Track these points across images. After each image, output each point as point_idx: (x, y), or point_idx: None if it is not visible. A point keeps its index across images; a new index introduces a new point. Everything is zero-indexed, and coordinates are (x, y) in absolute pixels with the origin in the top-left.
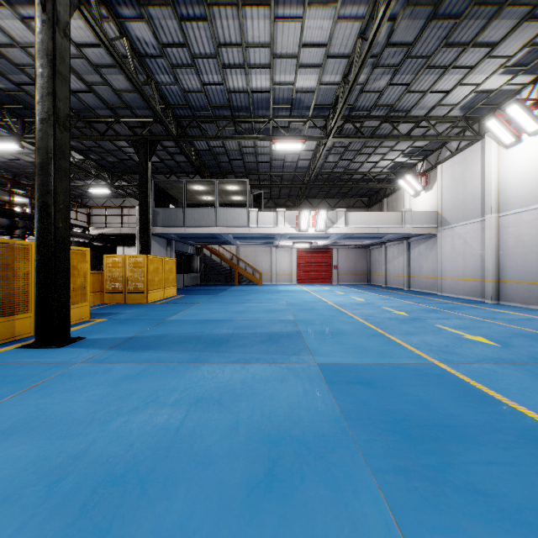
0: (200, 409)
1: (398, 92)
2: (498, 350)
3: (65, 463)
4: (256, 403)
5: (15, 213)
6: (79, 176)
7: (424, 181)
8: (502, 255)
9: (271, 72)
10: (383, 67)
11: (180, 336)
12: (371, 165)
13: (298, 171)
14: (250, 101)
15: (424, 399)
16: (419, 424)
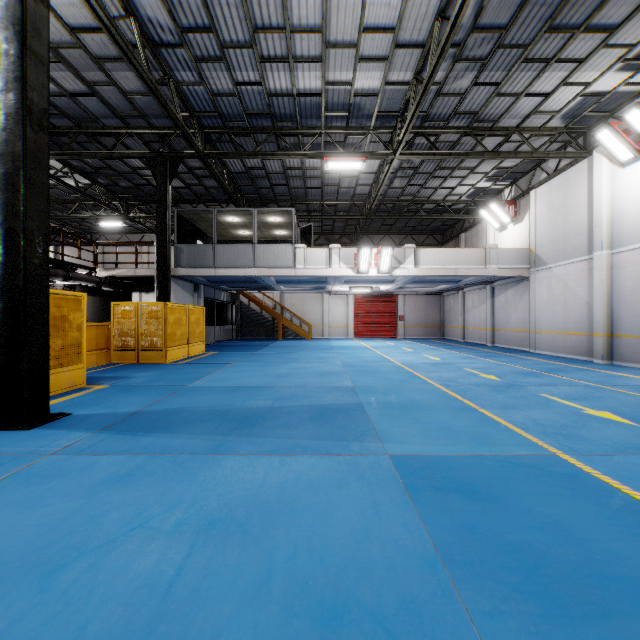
0: (212, 542)
1: (484, 94)
2: (638, 432)
3: None
4: (301, 530)
5: None
6: (86, 206)
7: (513, 211)
8: (615, 303)
9: (322, 68)
10: (467, 61)
11: (200, 411)
12: (447, 191)
13: (356, 199)
14: (296, 107)
15: (561, 522)
16: (566, 575)
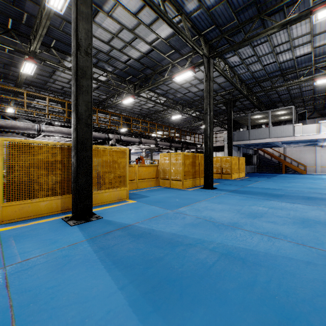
0: (273, 209)
1: None
2: None
3: (238, 209)
4: (297, 212)
5: (182, 142)
6: (196, 121)
7: None
8: None
9: (311, 44)
10: None
11: (256, 192)
12: None
13: None
14: (294, 62)
15: None
16: None
